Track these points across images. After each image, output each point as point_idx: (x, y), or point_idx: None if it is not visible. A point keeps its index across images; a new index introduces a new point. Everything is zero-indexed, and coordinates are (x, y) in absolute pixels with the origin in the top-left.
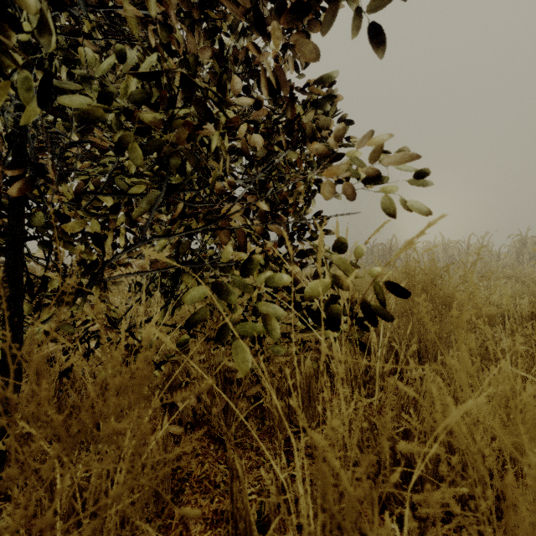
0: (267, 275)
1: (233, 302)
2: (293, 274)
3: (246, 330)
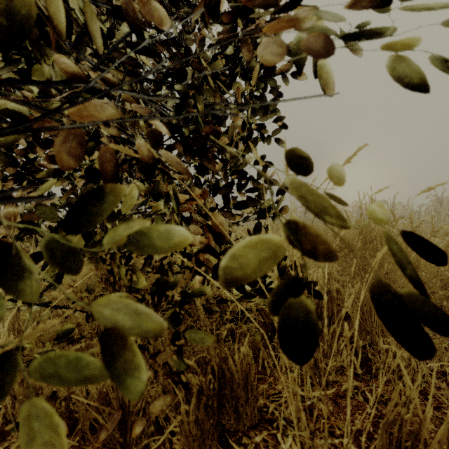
0: (136, 228)
1: (29, 298)
2: (218, 228)
3: (63, 370)
